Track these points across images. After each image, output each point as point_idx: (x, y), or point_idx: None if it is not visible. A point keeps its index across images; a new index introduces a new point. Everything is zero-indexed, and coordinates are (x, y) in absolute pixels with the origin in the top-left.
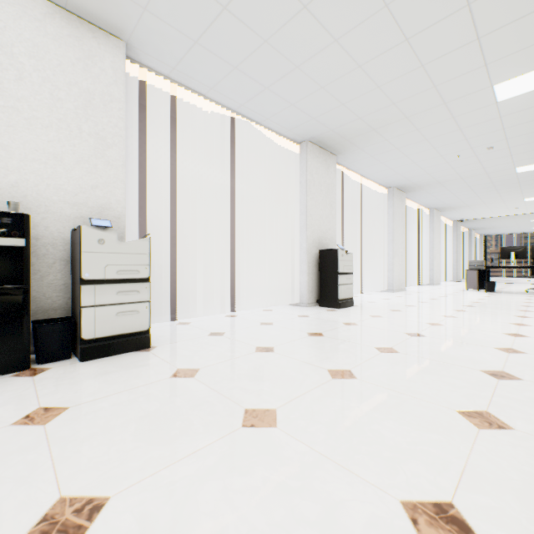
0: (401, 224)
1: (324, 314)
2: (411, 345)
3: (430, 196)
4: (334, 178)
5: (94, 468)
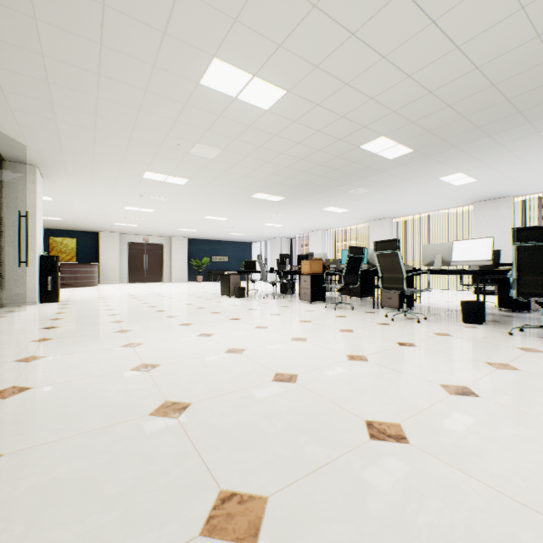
0: None
1: (448, 293)
2: None
3: None
4: (506, 213)
5: None
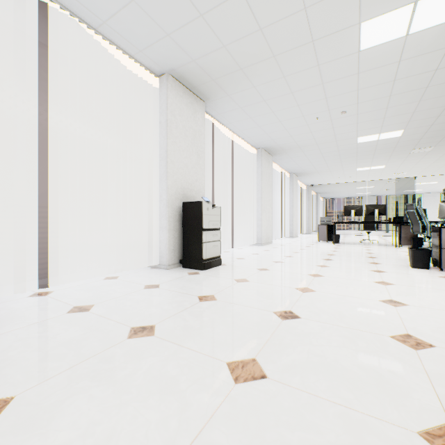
0: (268, 184)
1: (181, 281)
2: (284, 344)
3: (291, 161)
4: (202, 126)
5: None
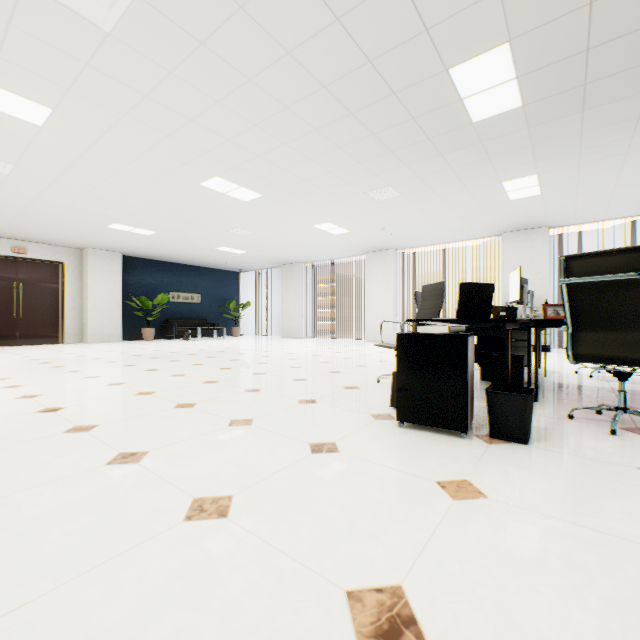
0: None
1: None
2: None
3: None
4: None
5: None
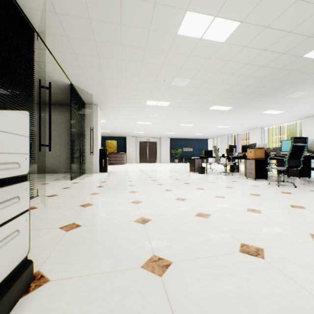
0: None
1: None
2: None
3: None
4: None
5: None
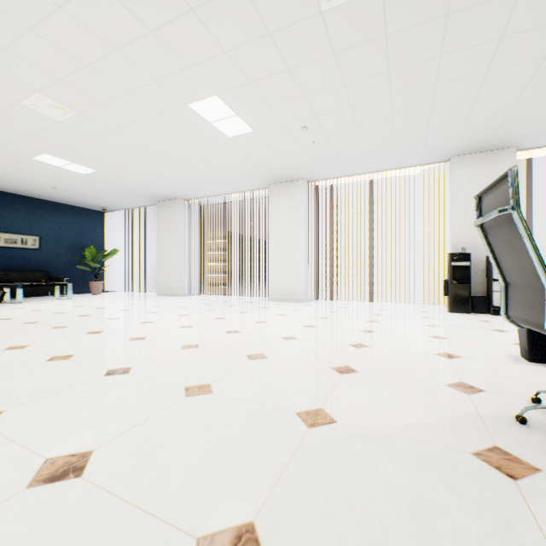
0: None
1: None
2: None
3: None
4: None
5: (505, 329)
